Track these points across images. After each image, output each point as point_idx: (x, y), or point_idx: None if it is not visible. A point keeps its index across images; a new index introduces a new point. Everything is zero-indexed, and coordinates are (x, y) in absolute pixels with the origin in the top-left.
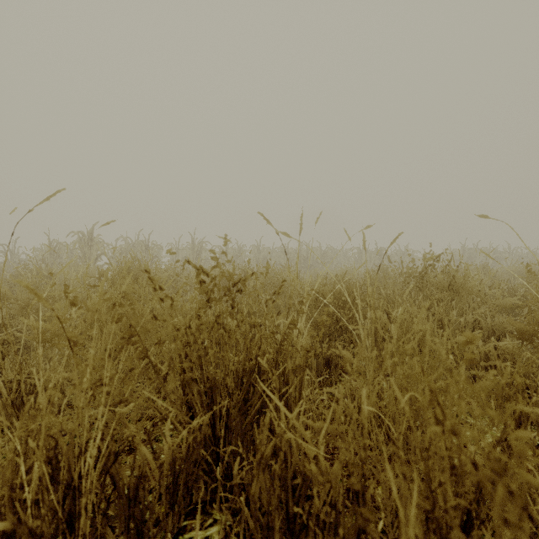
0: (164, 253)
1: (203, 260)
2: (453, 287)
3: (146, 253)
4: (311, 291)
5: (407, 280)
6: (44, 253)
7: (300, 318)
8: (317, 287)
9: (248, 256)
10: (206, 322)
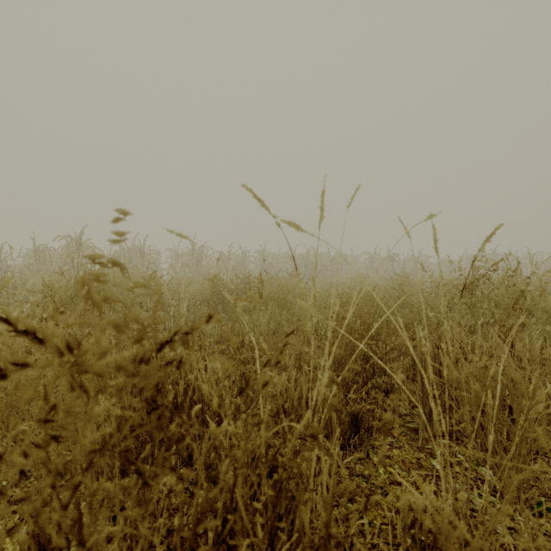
0: (167, 258)
1: (204, 266)
2: (521, 306)
3: (142, 258)
4: (328, 313)
5: (451, 295)
6: (29, 258)
7: (319, 377)
8: (336, 307)
9: (252, 262)
10: (79, 453)
